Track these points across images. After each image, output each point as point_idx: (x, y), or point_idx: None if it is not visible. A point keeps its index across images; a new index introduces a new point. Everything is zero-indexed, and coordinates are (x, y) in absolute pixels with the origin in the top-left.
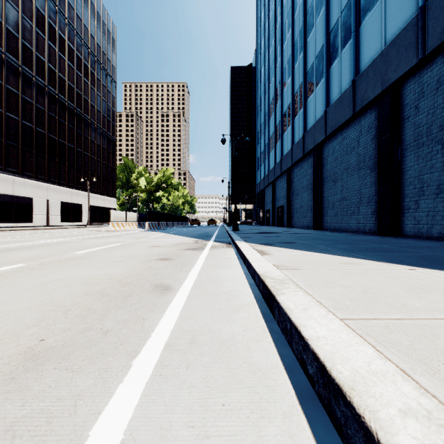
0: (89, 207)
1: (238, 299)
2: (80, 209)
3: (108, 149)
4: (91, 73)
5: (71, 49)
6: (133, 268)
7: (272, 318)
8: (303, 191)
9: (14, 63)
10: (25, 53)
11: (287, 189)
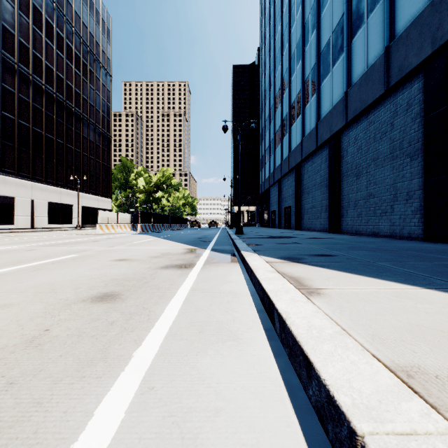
0: (79, 208)
1: None
2: (71, 210)
3: (103, 146)
4: (84, 64)
5: (60, 37)
6: None
7: None
8: (315, 188)
9: None
10: (5, 36)
11: (296, 188)
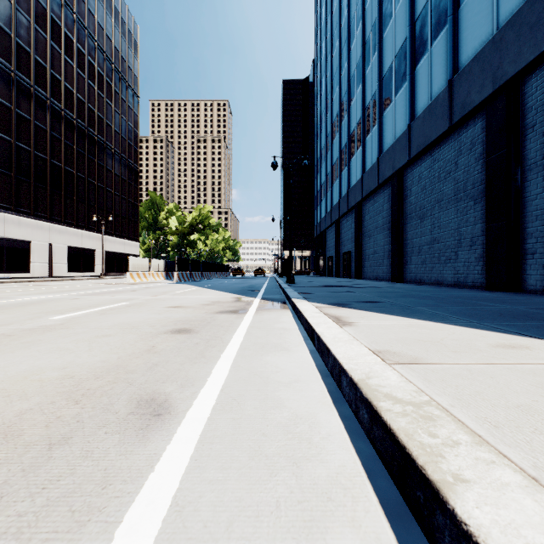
0: (103, 253)
1: (316, 455)
2: (93, 256)
3: (129, 180)
4: (108, 84)
5: (81, 53)
6: (121, 350)
7: (338, 398)
8: (377, 231)
9: (5, 68)
10: (20, 55)
11: (356, 230)
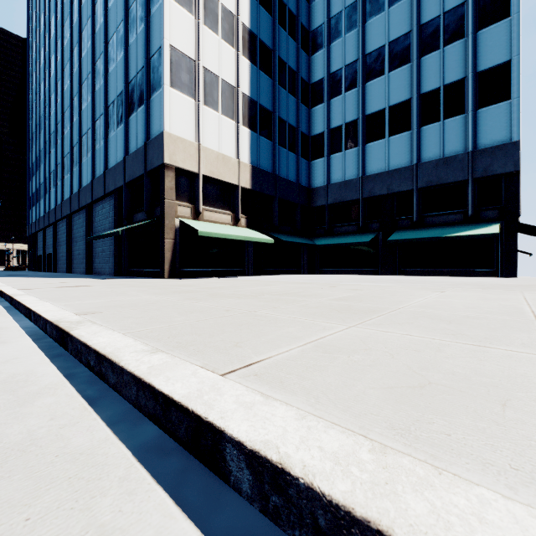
0: None
1: None
2: None
3: None
4: None
5: None
6: None
7: None
8: (64, 244)
9: None
10: None
11: (54, 240)
